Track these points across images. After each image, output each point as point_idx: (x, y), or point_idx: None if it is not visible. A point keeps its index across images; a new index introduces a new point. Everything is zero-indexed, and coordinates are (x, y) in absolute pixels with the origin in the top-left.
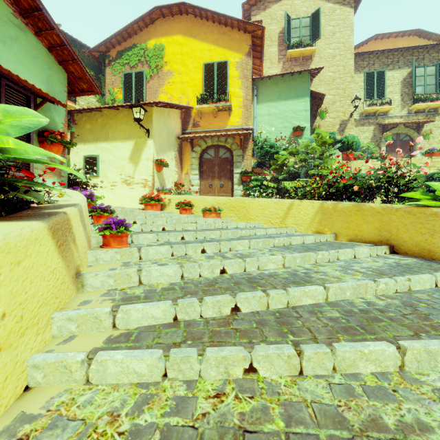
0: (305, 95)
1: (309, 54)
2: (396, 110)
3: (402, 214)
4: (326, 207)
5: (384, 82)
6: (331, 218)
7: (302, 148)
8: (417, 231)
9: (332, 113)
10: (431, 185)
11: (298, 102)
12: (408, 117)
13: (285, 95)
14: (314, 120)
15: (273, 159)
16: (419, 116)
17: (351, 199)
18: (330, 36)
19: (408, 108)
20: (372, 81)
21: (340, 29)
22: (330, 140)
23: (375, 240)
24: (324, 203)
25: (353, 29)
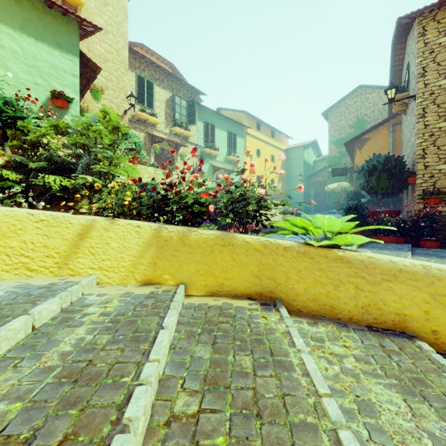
0: (73, 52)
1: (73, 3)
2: (162, 126)
3: (294, 256)
4: (166, 237)
5: (153, 94)
6: (177, 257)
7: (78, 126)
8: (316, 280)
9: (104, 99)
10: (314, 217)
11: (60, 56)
12: (170, 136)
13: (37, 32)
14: (81, 98)
15: (12, 128)
16: (177, 139)
17: (200, 224)
18: (102, 3)
19: (170, 129)
20: (143, 87)
21: (114, 4)
22: (125, 128)
23: (251, 293)
24: (162, 228)
25: (127, 17)
